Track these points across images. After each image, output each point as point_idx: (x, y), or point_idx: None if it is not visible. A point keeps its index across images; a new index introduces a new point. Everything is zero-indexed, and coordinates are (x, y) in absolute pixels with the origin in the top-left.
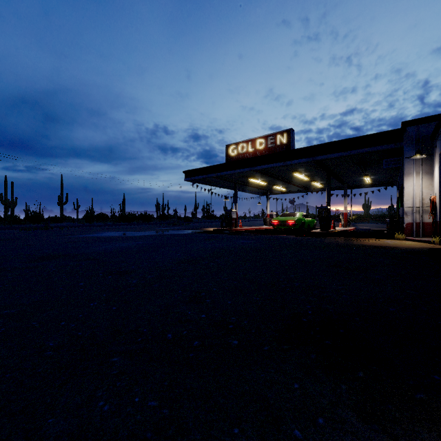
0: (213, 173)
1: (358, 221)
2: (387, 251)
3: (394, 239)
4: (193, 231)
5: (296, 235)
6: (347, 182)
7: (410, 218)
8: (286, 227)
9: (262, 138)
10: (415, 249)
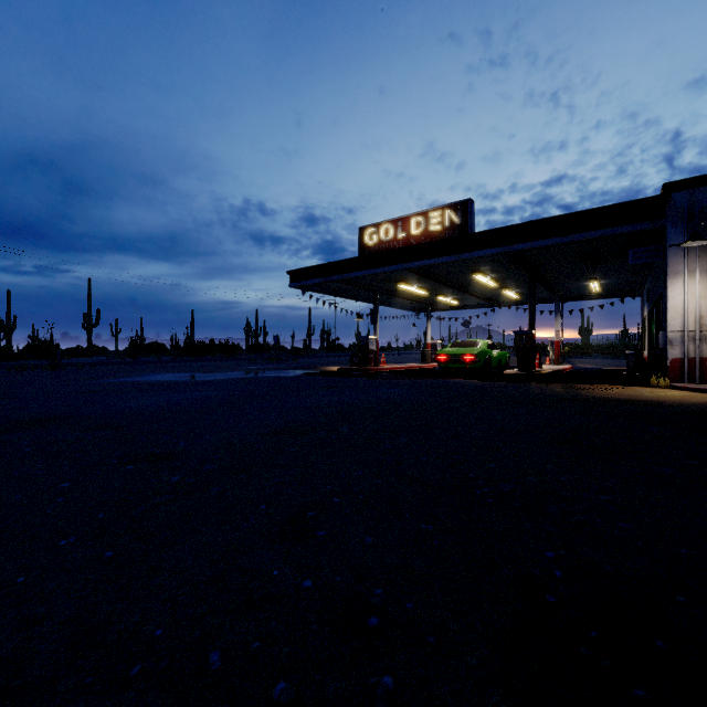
0: (337, 274)
1: (574, 355)
2: (652, 411)
3: (649, 386)
4: (305, 371)
5: (479, 379)
6: (560, 290)
7: (678, 351)
8: (460, 366)
9: (419, 216)
10: (697, 405)
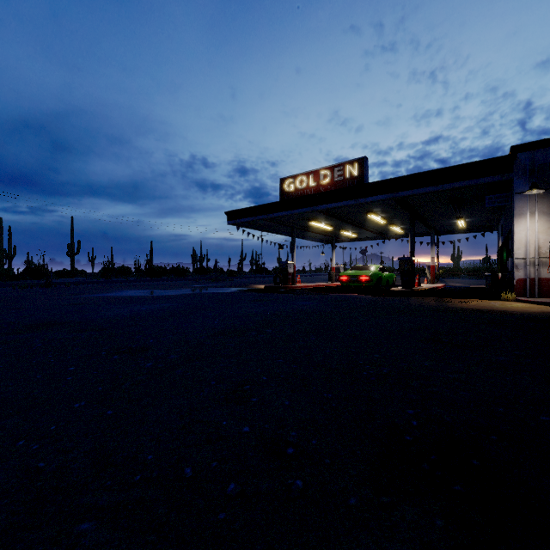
0: (263, 214)
1: (447, 276)
2: (499, 318)
3: (500, 300)
4: (239, 289)
5: (371, 294)
6: (435, 226)
7: (522, 273)
8: (358, 284)
9: (326, 170)
10: (533, 314)
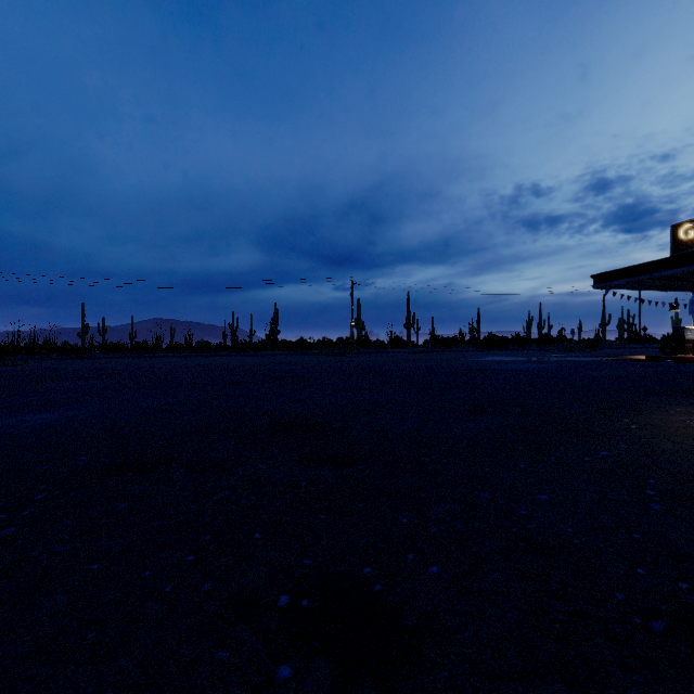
0: (645, 274)
1: None
2: None
3: None
4: (608, 358)
5: None
6: None
7: None
8: None
9: None
10: None
